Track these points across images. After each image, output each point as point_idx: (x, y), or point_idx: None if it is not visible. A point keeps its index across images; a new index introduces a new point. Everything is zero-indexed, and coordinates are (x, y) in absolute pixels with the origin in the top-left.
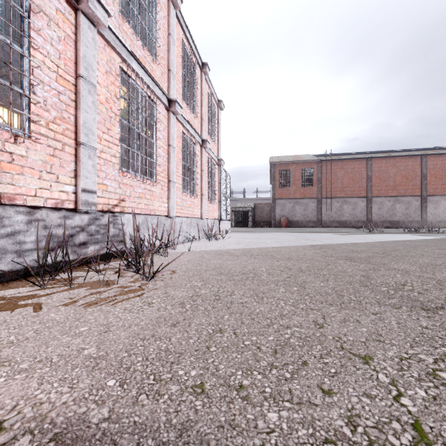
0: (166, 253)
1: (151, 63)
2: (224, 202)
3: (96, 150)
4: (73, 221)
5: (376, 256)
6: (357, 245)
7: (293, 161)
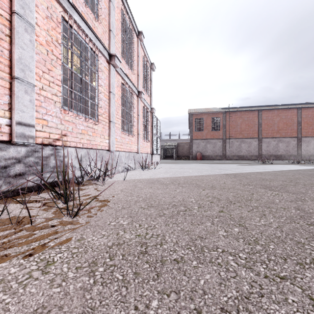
0: (105, 181)
1: (93, 21)
2: (155, 141)
3: (35, 87)
4: (7, 152)
5: (287, 184)
6: (263, 174)
7: (205, 112)
